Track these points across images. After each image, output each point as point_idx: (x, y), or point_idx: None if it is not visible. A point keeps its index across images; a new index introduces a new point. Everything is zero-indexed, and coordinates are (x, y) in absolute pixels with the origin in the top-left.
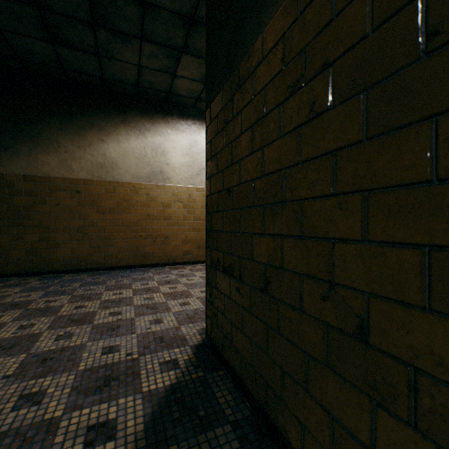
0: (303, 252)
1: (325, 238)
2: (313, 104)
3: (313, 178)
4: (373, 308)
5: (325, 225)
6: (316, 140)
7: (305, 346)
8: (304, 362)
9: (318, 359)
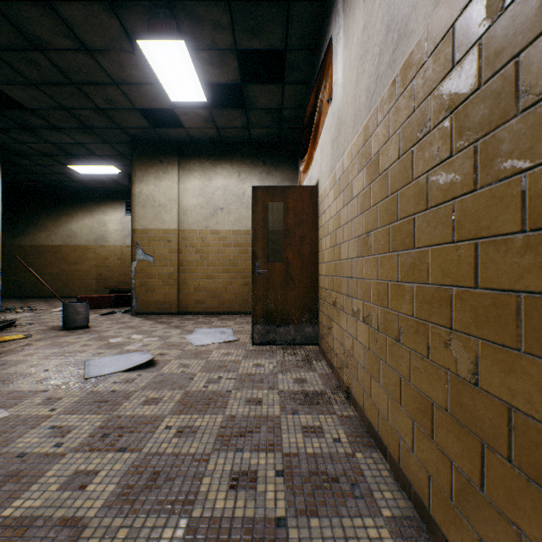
0: (3, 274)
1: (6, 272)
2: (5, 259)
3: (5, 266)
4: (11, 277)
5: (6, 271)
6: (5, 263)
7: (4, 284)
8: (3, 285)
9: (5, 284)
